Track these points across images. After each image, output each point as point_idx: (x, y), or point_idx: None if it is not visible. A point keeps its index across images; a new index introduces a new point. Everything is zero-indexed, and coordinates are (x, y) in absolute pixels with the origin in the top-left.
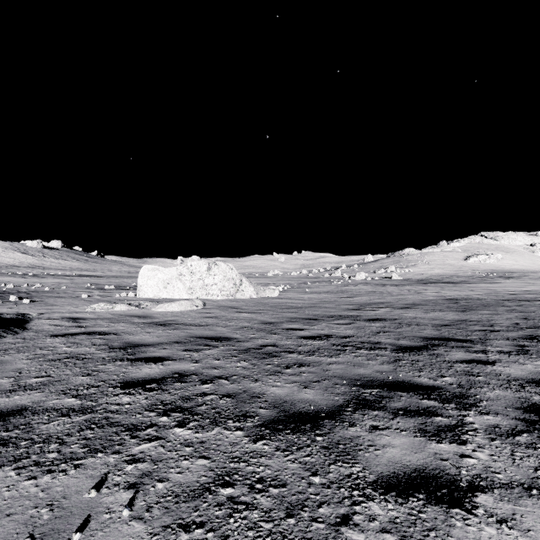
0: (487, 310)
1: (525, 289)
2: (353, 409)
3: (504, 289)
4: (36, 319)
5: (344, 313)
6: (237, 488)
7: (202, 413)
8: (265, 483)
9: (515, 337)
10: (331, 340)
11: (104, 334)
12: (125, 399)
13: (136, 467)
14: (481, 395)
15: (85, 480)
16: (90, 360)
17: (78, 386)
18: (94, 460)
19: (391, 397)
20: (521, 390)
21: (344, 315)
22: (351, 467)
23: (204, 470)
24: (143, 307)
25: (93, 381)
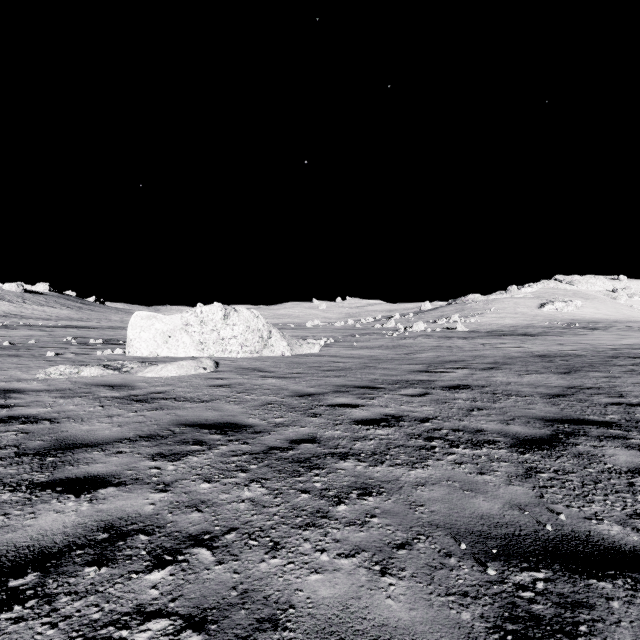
0: (598, 372)
1: (624, 343)
2: None
3: (599, 343)
4: None
5: (410, 377)
6: None
7: None
8: None
9: None
10: (404, 426)
11: (31, 421)
12: None
13: None
14: None
15: None
16: None
17: None
18: None
19: (590, 605)
20: None
21: (411, 380)
22: None
23: None
24: (126, 370)
25: None
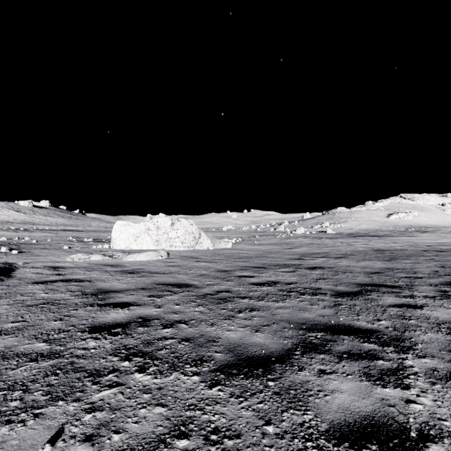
0: (409, 260)
1: (439, 242)
2: (301, 353)
3: (421, 242)
4: (21, 268)
5: (288, 262)
6: (192, 440)
7: (162, 357)
8: (220, 433)
9: (436, 284)
10: (277, 286)
11: (79, 281)
12: (91, 343)
13: (94, 416)
14: (415, 338)
15: (42, 432)
16: (64, 306)
17: (50, 331)
18: (54, 408)
19: (335, 341)
20: (450, 333)
21: (288, 263)
22: (303, 414)
23: (161, 419)
24: (116, 257)
25: (64, 326)
